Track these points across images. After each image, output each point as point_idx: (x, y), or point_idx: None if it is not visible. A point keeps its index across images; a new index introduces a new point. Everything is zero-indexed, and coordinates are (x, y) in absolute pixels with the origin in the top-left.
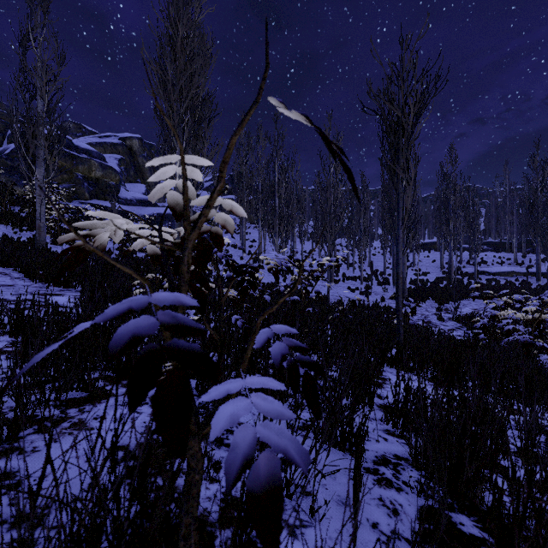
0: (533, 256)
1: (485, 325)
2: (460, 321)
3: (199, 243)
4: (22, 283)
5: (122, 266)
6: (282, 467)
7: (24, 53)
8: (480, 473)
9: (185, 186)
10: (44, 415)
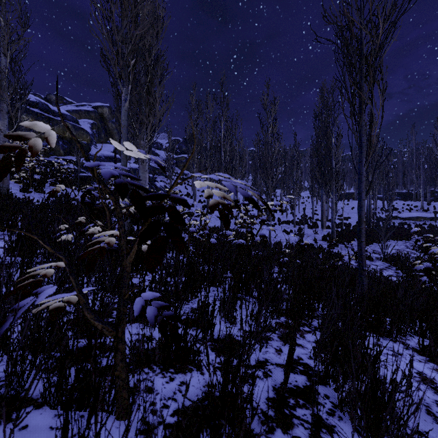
0: (436, 204)
1: (430, 269)
2: (387, 261)
3: None
4: None
5: None
6: None
7: None
8: None
9: None
10: None
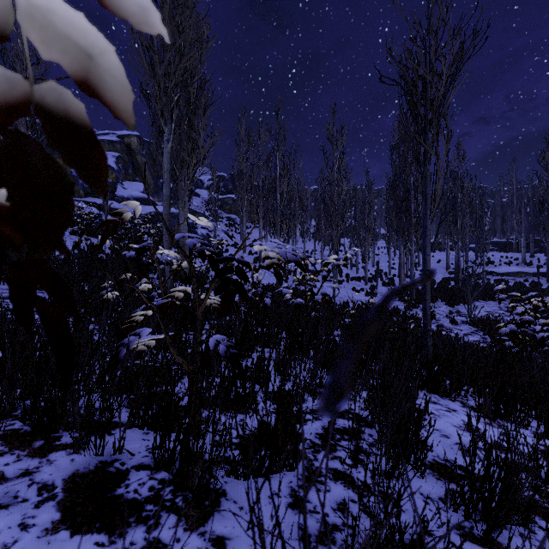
0: (541, 256)
1: (514, 332)
2: (474, 325)
3: (6, 154)
4: None
5: None
6: None
7: None
8: None
9: None
10: None
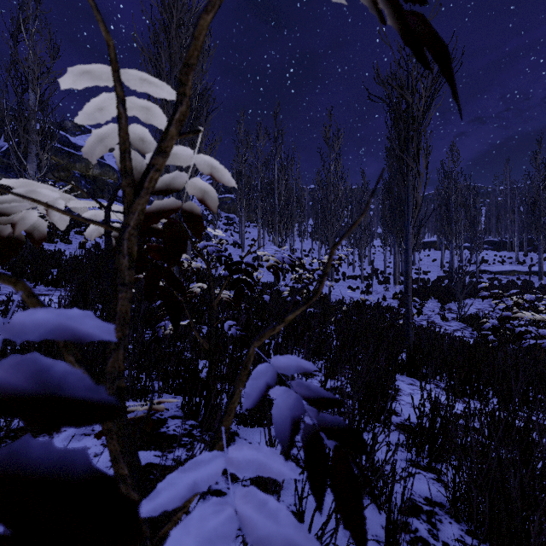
0: (534, 255)
1: (495, 327)
2: (464, 321)
3: (166, 226)
4: None
5: None
6: None
7: (15, 45)
8: None
9: (121, 115)
10: None
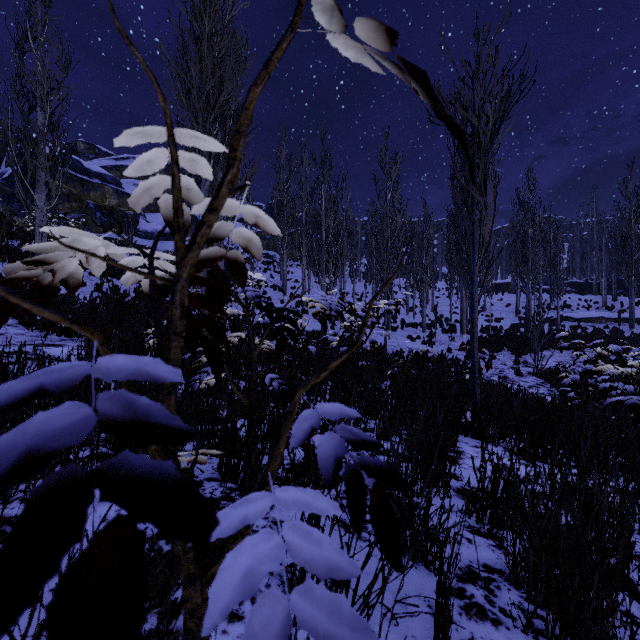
0: (625, 299)
1: (576, 382)
2: (542, 376)
3: (209, 275)
4: (15, 332)
5: (33, 307)
6: (333, 591)
7: (21, 56)
8: (611, 601)
9: (175, 175)
10: (2, 517)
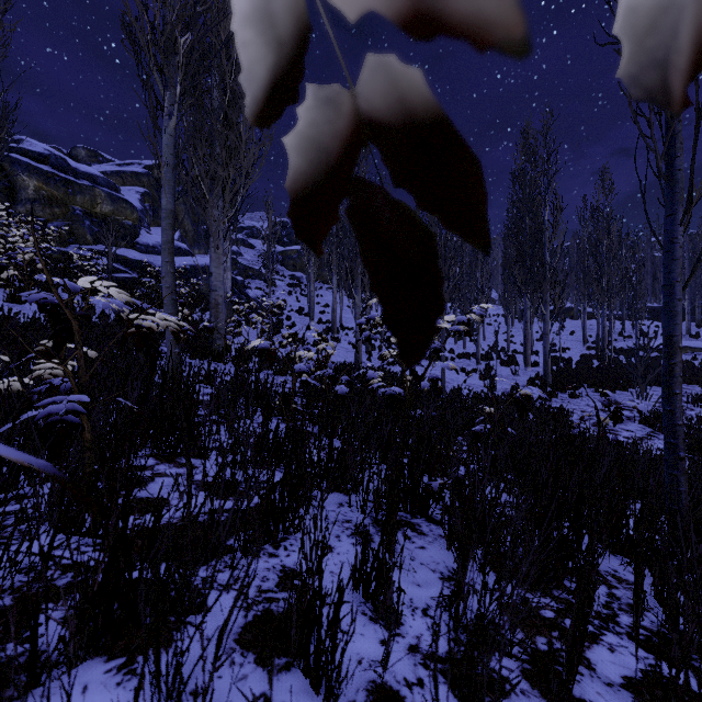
0: None
1: None
2: (647, 423)
3: None
4: None
5: None
6: None
7: None
8: None
9: None
10: None
